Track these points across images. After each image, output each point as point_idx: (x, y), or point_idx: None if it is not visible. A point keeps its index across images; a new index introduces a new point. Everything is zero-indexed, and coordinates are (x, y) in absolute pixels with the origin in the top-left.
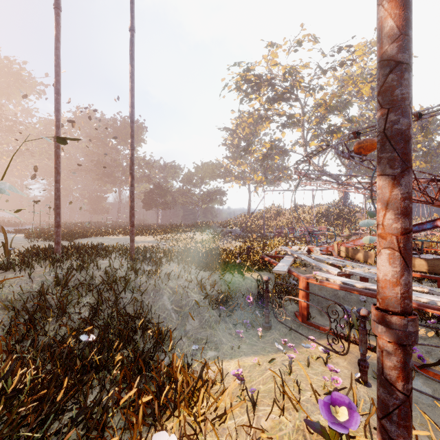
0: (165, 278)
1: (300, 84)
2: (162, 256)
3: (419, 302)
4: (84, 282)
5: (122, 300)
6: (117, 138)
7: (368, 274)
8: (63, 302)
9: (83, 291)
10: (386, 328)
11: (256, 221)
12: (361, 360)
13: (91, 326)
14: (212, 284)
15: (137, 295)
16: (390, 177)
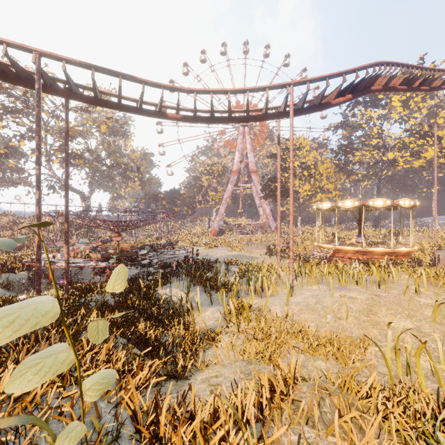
0: None
1: (43, 108)
2: None
3: (89, 265)
4: None
5: None
6: None
7: (79, 261)
8: None
9: None
10: (66, 263)
11: None
12: (70, 282)
13: None
14: None
15: None
16: (66, 245)
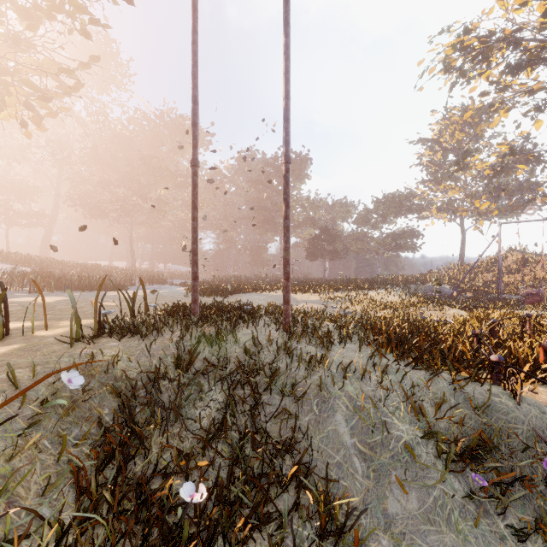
0: (338, 372)
1: None
2: (331, 328)
3: None
4: (216, 363)
5: (264, 404)
6: (278, 178)
7: None
8: (176, 400)
9: (212, 378)
10: None
11: (478, 275)
12: None
13: (205, 461)
14: (438, 404)
15: (290, 400)
16: None
